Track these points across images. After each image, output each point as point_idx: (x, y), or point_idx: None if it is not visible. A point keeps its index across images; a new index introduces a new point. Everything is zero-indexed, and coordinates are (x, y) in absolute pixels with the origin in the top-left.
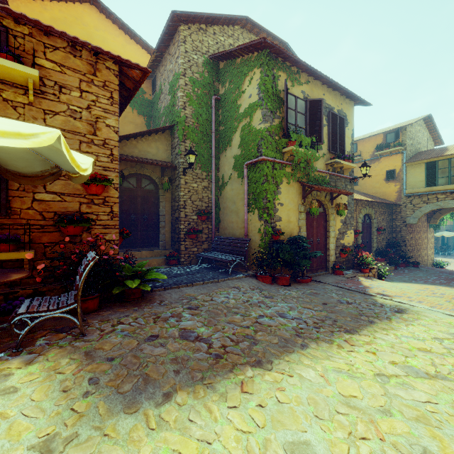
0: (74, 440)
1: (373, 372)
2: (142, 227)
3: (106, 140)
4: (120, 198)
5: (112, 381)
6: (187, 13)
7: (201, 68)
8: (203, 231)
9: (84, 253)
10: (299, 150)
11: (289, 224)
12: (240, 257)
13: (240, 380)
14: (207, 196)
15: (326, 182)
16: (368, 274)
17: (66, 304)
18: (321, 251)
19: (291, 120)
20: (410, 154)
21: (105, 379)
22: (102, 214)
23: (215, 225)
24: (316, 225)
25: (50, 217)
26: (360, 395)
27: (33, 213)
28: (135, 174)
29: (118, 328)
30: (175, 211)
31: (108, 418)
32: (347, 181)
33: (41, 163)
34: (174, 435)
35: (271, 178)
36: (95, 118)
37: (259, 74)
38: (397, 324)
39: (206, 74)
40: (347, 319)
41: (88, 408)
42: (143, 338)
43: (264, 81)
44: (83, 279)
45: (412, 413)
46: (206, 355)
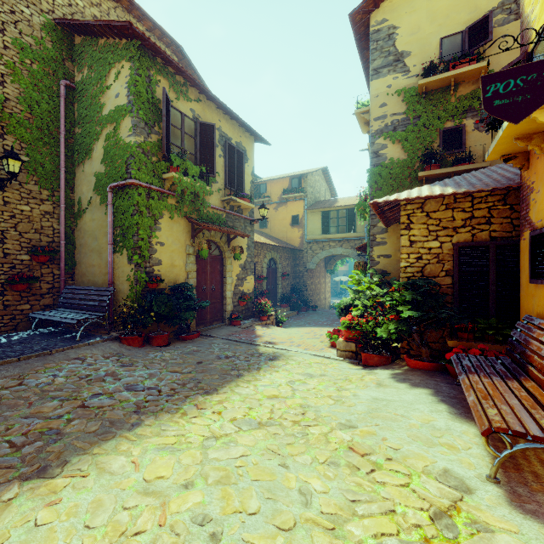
0: None
1: (203, 438)
2: None
3: None
4: None
5: None
6: None
7: (39, 32)
8: (42, 279)
9: None
10: (184, 178)
11: (172, 269)
12: (98, 314)
13: None
14: (51, 227)
15: (222, 221)
16: (266, 321)
17: None
18: (217, 300)
19: (176, 141)
20: (311, 201)
21: None
22: None
23: (66, 270)
24: (210, 271)
25: None
26: (169, 473)
27: None
28: None
29: None
30: None
31: None
32: (247, 223)
33: None
34: None
35: (145, 209)
36: None
37: (129, 70)
38: (264, 373)
39: (48, 44)
40: (215, 377)
41: None
42: None
43: (134, 80)
44: None
45: (217, 476)
46: None
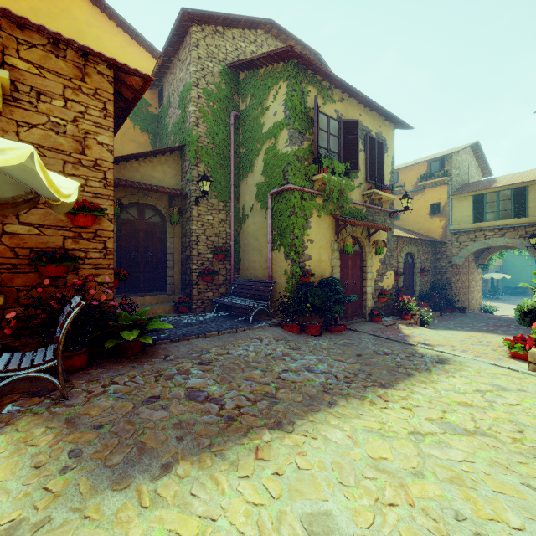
0: (45, 525)
1: (407, 431)
2: (146, 267)
3: (97, 161)
4: (118, 233)
5: (98, 453)
6: (200, 12)
7: (218, 78)
8: (219, 272)
9: (70, 299)
10: (332, 178)
11: (320, 264)
12: (263, 302)
13: (255, 445)
14: (225, 231)
15: (363, 216)
16: (409, 321)
17: (42, 361)
18: (357, 295)
19: (323, 144)
20: (456, 185)
21: (90, 451)
22: (92, 251)
23: (234, 266)
24: (351, 266)
25: (25, 254)
26: (390, 457)
27: (2, 249)
28: (137, 203)
29: (110, 388)
30: (186, 249)
31: (91, 497)
32: (387, 215)
33: (12, 187)
34: (171, 513)
35: (299, 210)
36: (83, 133)
37: (286, 89)
38: (437, 376)
39: (223, 86)
40: (383, 372)
41: (66, 487)
42: (141, 400)
43: (291, 96)
44: (65, 330)
45: (446, 474)
46: (216, 417)
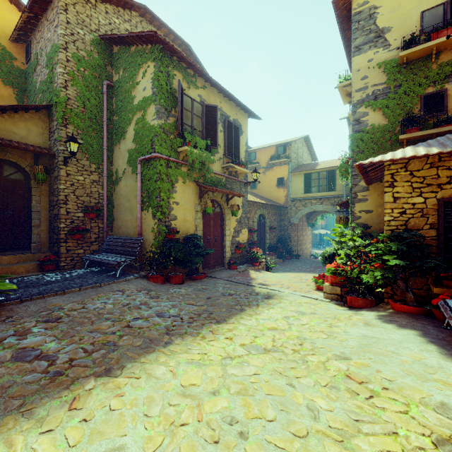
0: None
1: (221, 357)
2: (5, 226)
3: None
4: None
5: None
6: None
7: (90, 46)
8: (91, 230)
9: None
10: (194, 151)
11: (185, 223)
12: (131, 257)
13: (73, 396)
14: (97, 192)
15: (222, 184)
16: (258, 267)
17: None
18: (218, 248)
19: (188, 121)
20: (294, 165)
21: None
22: None
23: (107, 224)
24: (213, 224)
25: None
26: (199, 382)
27: None
28: None
29: None
30: (54, 207)
31: None
32: (242, 185)
33: None
34: None
35: (165, 176)
36: None
37: (153, 68)
38: (262, 309)
39: (95, 55)
40: (223, 310)
41: None
42: None
43: (157, 76)
44: None
45: (237, 388)
46: (40, 375)
